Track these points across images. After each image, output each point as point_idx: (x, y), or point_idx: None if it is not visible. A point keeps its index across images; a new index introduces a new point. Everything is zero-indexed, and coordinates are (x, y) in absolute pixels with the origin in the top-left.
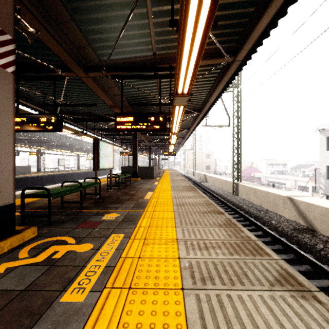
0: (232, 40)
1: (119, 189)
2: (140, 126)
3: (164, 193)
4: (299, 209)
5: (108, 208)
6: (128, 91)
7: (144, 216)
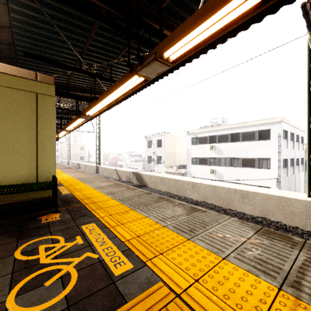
0: None
1: None
2: None
3: None
4: (117, 173)
5: None
6: None
7: None
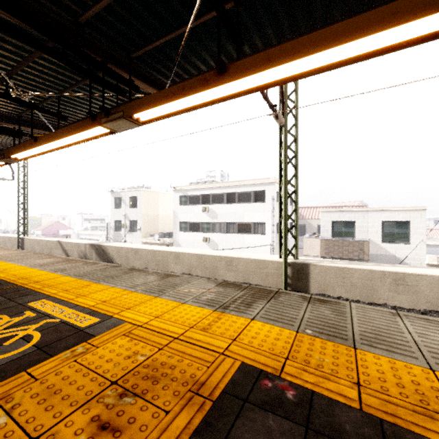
0: (4, 146)
1: None
2: None
3: None
4: (63, 247)
5: None
6: None
7: None
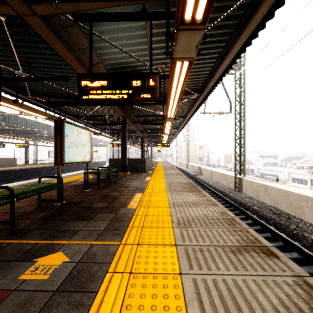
0: None
1: (99, 188)
2: (118, 95)
3: (157, 195)
4: None
5: (59, 235)
6: (109, 57)
7: (117, 265)
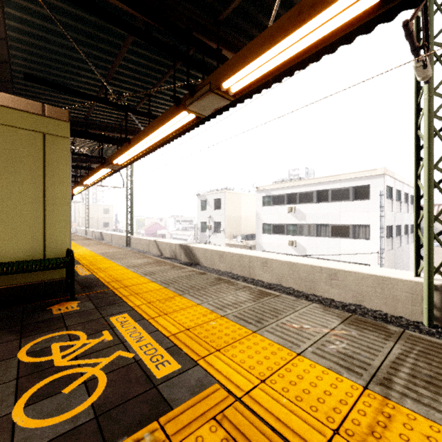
0: None
1: None
2: None
3: None
4: (158, 246)
5: None
6: None
7: None
